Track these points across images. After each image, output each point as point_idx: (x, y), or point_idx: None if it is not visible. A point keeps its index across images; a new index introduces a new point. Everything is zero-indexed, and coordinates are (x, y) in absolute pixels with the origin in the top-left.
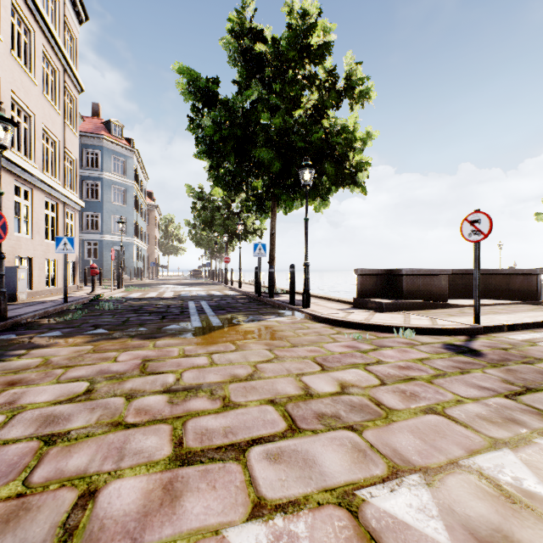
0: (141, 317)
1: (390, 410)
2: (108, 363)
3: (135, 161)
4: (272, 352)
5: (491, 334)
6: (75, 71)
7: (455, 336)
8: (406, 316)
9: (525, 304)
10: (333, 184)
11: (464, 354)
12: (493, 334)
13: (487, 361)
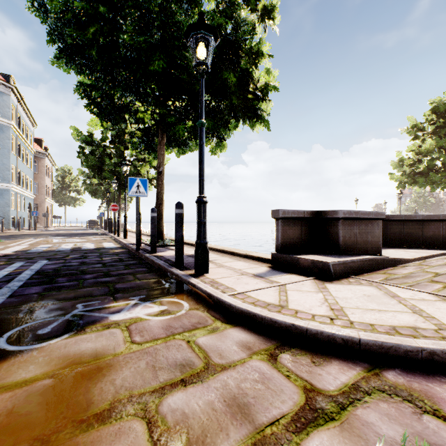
0: None
1: None
2: None
3: (13, 100)
4: None
5: None
6: None
7: None
8: (384, 289)
9: None
10: (232, 116)
11: None
12: None
13: None
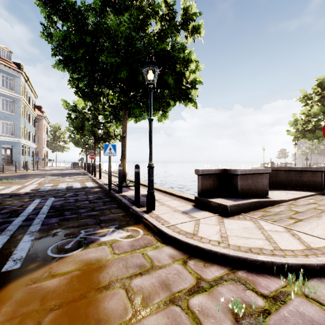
0: None
1: None
2: None
3: (22, 80)
4: None
5: None
6: None
7: None
8: (257, 223)
9: (318, 194)
10: (172, 99)
11: None
12: None
13: None
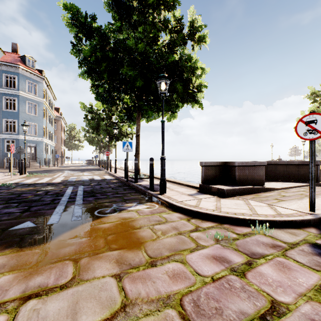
0: (3, 210)
1: None
2: None
3: (44, 85)
4: (121, 285)
5: None
6: None
7: (305, 228)
8: (246, 201)
9: None
10: (180, 101)
11: None
12: None
13: None
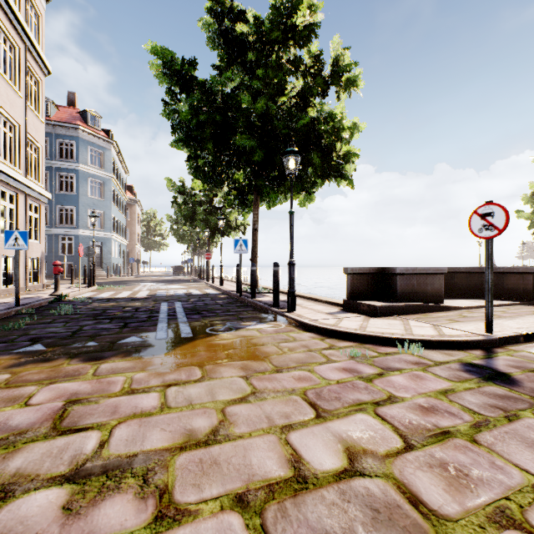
0: (98, 325)
1: (439, 519)
2: (12, 409)
3: (113, 153)
4: (249, 382)
5: (509, 347)
6: (40, 50)
7: (469, 350)
8: (405, 322)
9: (523, 304)
10: (318, 177)
11: (494, 381)
12: (511, 347)
13: (529, 394)
